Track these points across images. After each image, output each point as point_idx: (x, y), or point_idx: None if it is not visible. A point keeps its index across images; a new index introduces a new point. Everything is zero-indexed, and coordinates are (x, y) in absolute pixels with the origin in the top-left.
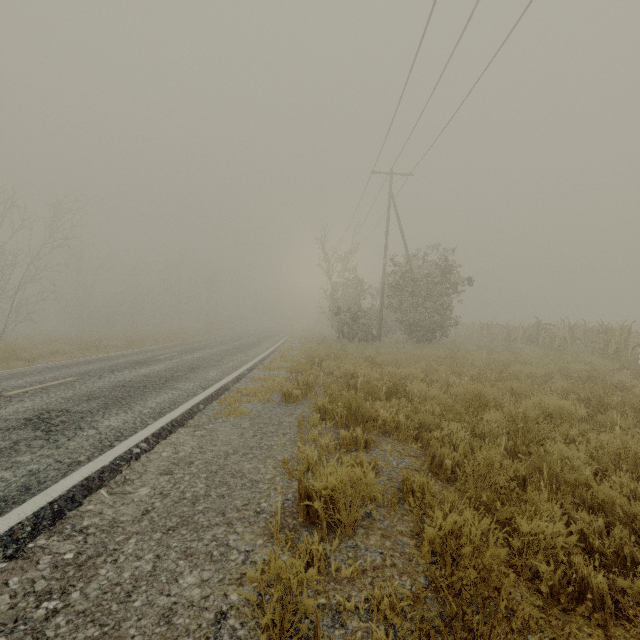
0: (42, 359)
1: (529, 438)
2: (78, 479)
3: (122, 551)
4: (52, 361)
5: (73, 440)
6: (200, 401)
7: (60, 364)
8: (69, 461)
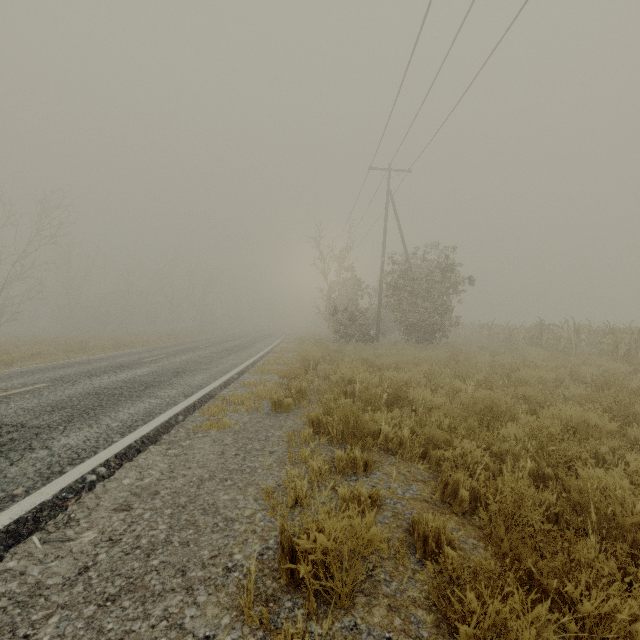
0: (22, 362)
1: (554, 458)
2: (4, 522)
3: (34, 639)
4: (30, 364)
5: (16, 465)
6: (180, 411)
7: (37, 368)
8: (1, 495)
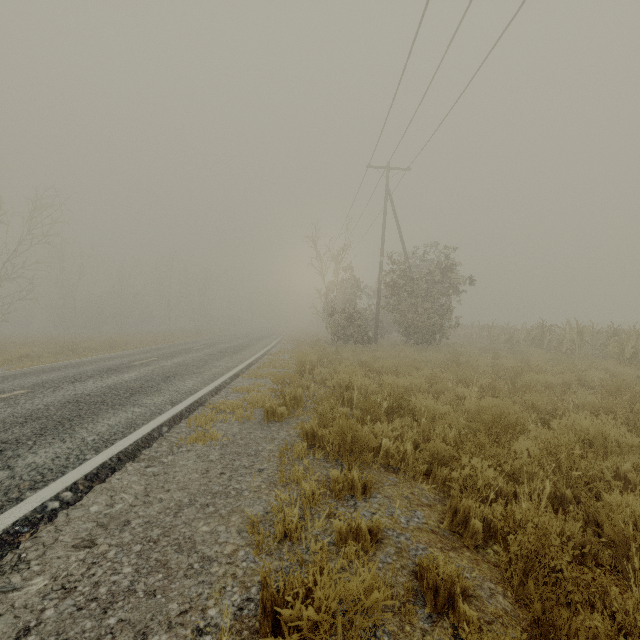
0: (8, 364)
1: (573, 478)
2: None
3: None
4: (16, 367)
5: None
6: (164, 422)
7: (21, 371)
8: None
